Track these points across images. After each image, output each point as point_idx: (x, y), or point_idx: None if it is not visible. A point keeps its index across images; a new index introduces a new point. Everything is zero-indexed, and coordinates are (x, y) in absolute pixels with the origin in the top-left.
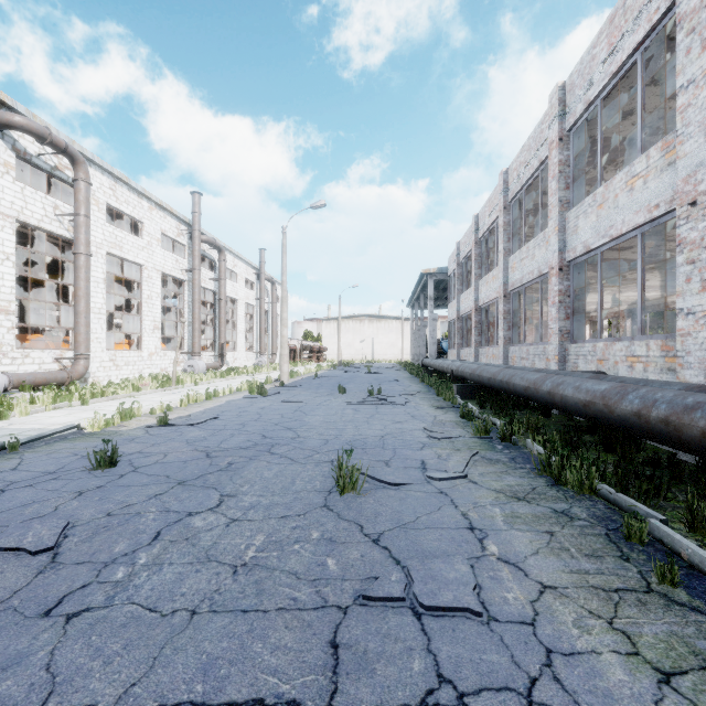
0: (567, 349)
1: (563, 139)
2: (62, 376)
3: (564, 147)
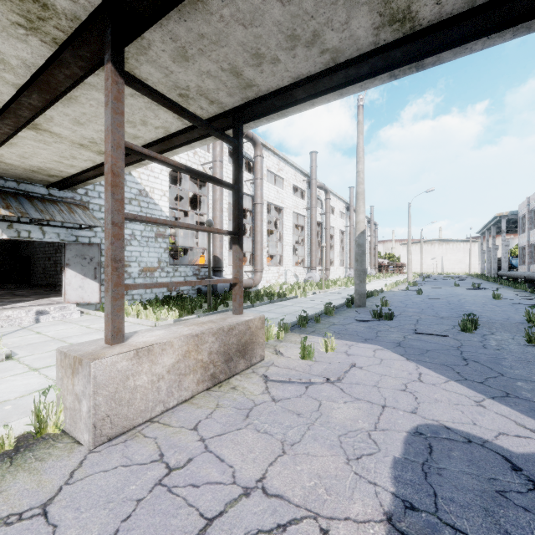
0: None
1: None
2: (326, 277)
3: None
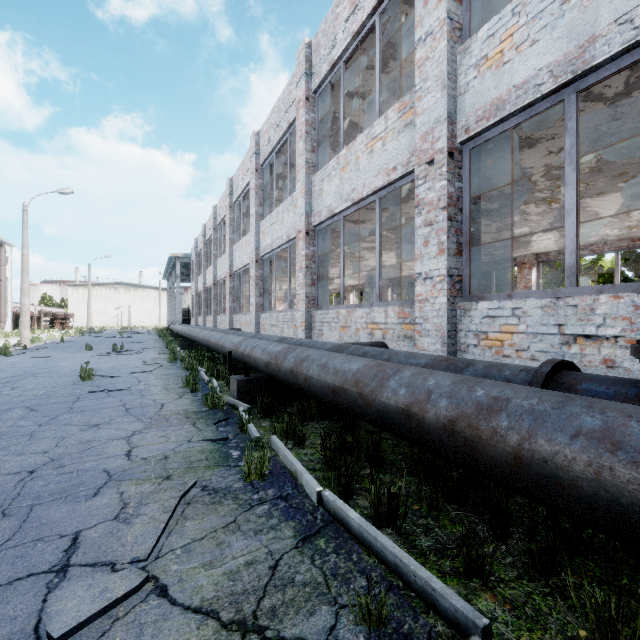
0: (233, 318)
1: (232, 207)
2: None
3: (232, 211)
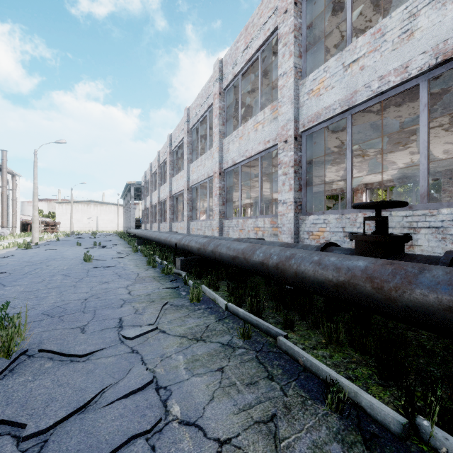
0: (172, 224)
1: (171, 153)
2: None
3: (171, 156)
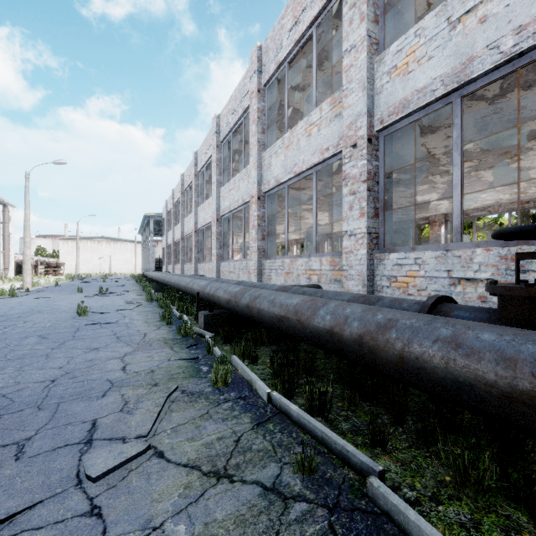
0: (198, 266)
1: (196, 175)
2: None
3: (197, 179)
